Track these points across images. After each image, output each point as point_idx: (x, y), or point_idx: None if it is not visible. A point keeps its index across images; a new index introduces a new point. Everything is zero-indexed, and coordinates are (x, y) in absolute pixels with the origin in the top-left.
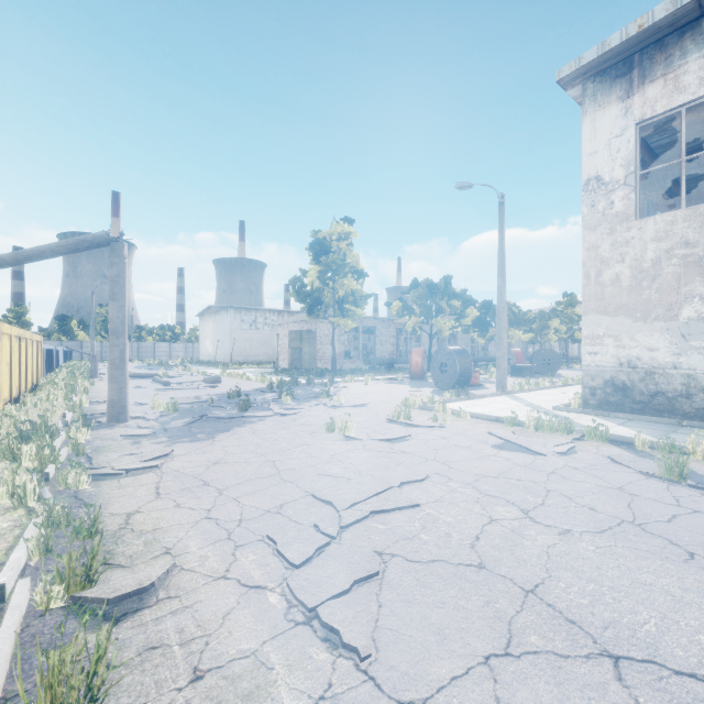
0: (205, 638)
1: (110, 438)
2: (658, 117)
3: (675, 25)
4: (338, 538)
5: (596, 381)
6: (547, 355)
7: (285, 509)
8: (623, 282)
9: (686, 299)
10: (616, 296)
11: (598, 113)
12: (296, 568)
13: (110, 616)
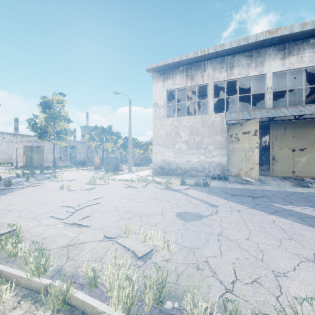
0: (42, 234)
1: None
2: (171, 90)
3: (174, 66)
4: (75, 213)
5: (156, 166)
6: (147, 158)
7: (53, 211)
8: (163, 136)
9: (176, 143)
10: (161, 140)
11: (157, 83)
12: (64, 219)
13: (2, 239)
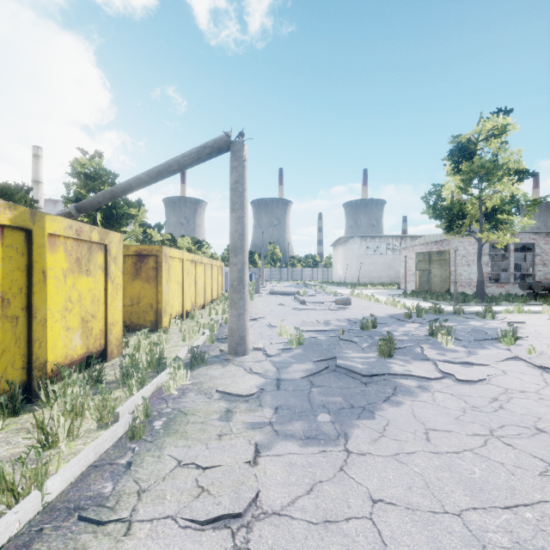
0: None
1: (208, 389)
2: None
3: None
4: None
5: None
6: None
7: None
8: None
9: None
10: None
11: None
12: None
13: None
